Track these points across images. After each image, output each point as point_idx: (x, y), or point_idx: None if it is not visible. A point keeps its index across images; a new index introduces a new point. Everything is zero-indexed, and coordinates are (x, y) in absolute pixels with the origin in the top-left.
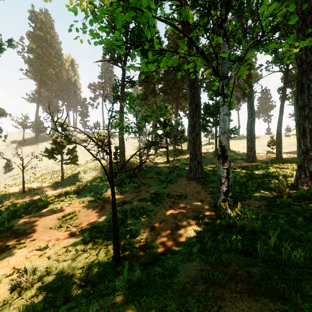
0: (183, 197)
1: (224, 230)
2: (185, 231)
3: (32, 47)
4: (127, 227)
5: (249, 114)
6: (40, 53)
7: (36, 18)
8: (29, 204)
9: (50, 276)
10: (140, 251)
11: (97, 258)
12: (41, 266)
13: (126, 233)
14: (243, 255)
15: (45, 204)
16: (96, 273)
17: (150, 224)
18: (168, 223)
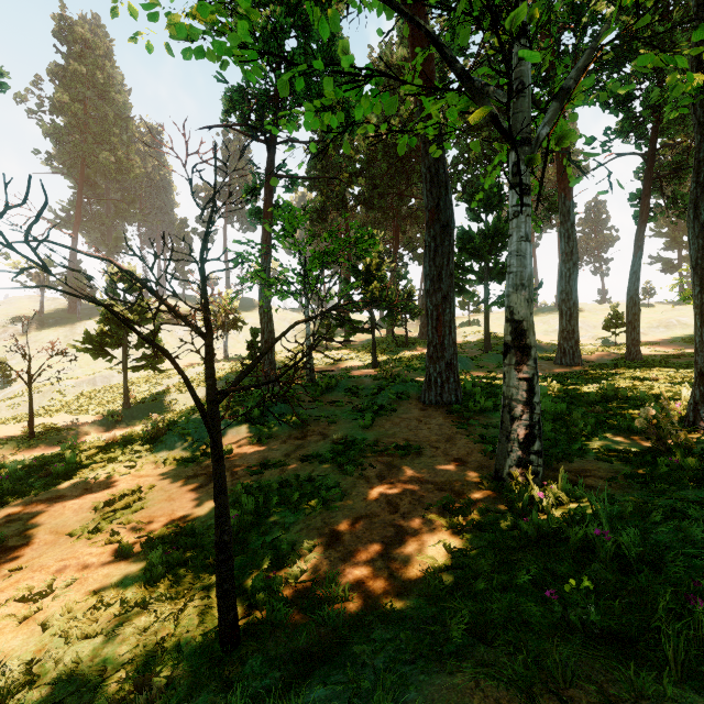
0: (412, 451)
1: (531, 550)
2: (420, 548)
3: (62, 99)
4: (267, 536)
5: (564, 253)
6: (79, 115)
7: (72, 34)
8: (32, 467)
9: (34, 691)
10: (297, 610)
11: (176, 632)
12: (17, 653)
13: (263, 554)
14: (607, 646)
15: (68, 469)
16: (163, 686)
17: (327, 526)
18: (375, 522)
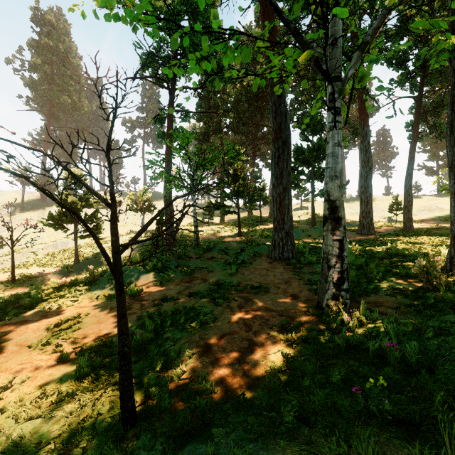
0: (262, 289)
1: (342, 357)
2: (265, 355)
3: (36, 62)
4: (161, 347)
5: (363, 161)
6: (48, 72)
7: (43, 19)
8: (9, 301)
9: None
10: (178, 399)
11: (92, 415)
12: None
13: (157, 360)
14: (397, 429)
15: (33, 302)
16: None
17: (202, 341)
18: (235, 338)
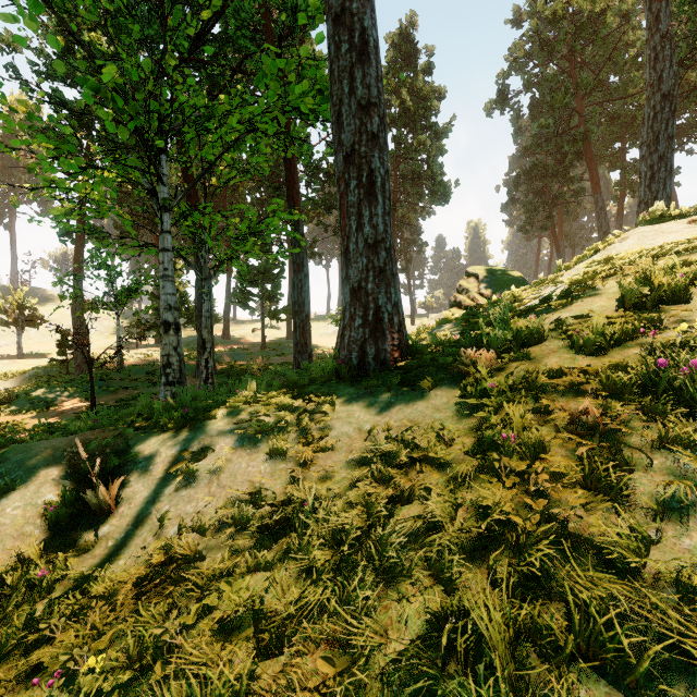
0: None
1: None
2: None
3: None
4: None
5: None
6: None
7: None
8: None
9: None
10: None
11: None
12: None
13: None
14: None
15: None
16: None
17: None
18: None
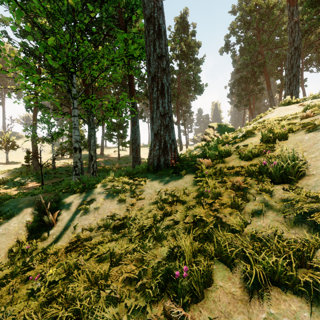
0: None
1: None
2: None
3: None
4: None
5: None
6: None
7: None
8: None
9: None
10: None
11: None
12: None
13: None
14: None
15: None
16: None
17: None
18: None
